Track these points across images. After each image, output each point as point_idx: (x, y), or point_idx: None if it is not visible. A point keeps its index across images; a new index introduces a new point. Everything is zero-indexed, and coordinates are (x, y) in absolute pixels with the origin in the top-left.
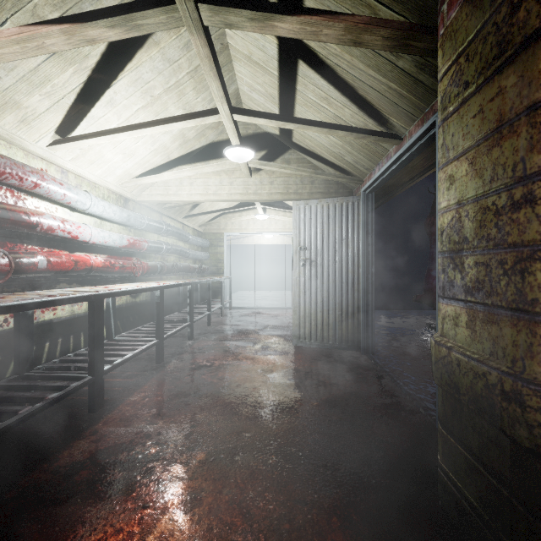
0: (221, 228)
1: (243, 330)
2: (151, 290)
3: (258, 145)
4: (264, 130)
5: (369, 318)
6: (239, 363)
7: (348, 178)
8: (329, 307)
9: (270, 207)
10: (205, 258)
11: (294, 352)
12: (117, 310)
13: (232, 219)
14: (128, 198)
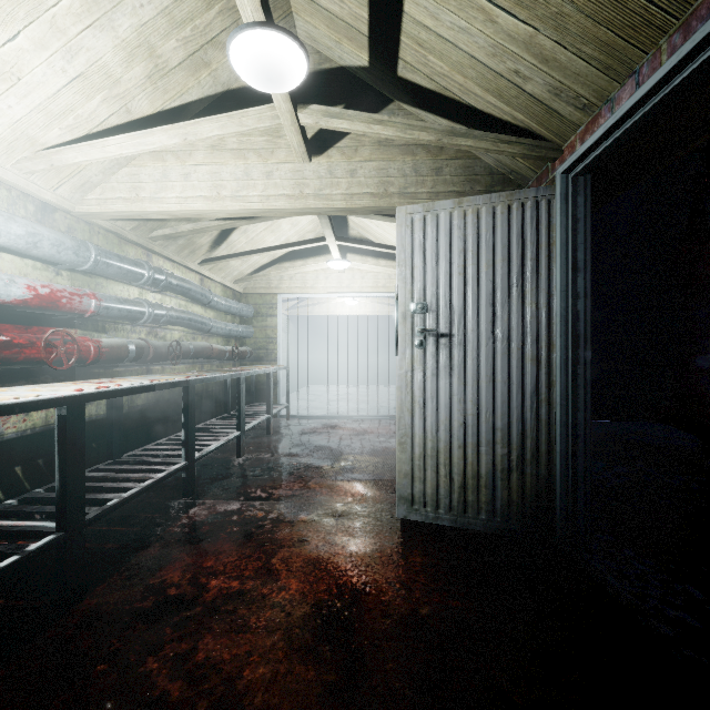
0: (272, 286)
1: (299, 468)
2: (25, 409)
3: (324, 95)
4: (336, 63)
5: (579, 467)
6: (269, 587)
7: (528, 144)
8: (479, 437)
9: (353, 244)
10: (246, 335)
11: (403, 543)
12: (12, 443)
13: (290, 269)
14: (50, 203)
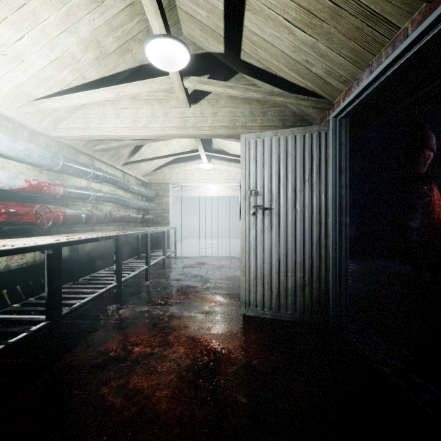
0: (166, 178)
1: (183, 287)
2: (31, 250)
3: (198, 69)
4: (205, 50)
5: (343, 283)
6: (168, 351)
7: (314, 101)
8: (287, 267)
9: (215, 154)
10: (150, 208)
11: (243, 327)
12: (15, 272)
13: (177, 168)
14: (36, 130)
